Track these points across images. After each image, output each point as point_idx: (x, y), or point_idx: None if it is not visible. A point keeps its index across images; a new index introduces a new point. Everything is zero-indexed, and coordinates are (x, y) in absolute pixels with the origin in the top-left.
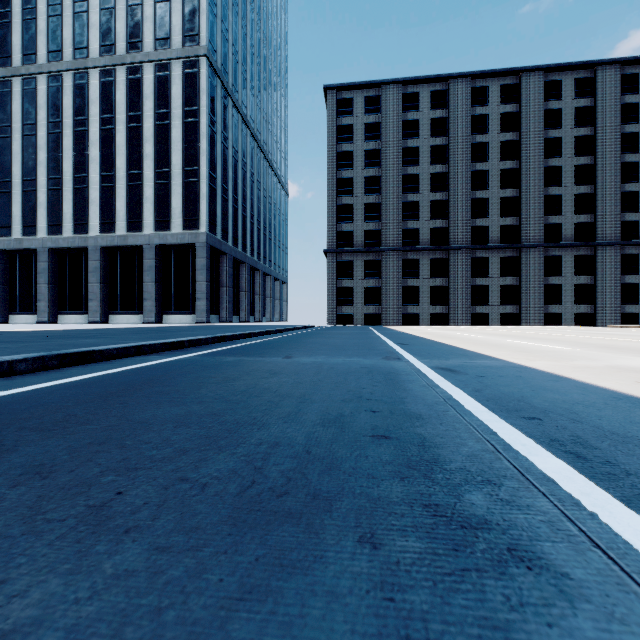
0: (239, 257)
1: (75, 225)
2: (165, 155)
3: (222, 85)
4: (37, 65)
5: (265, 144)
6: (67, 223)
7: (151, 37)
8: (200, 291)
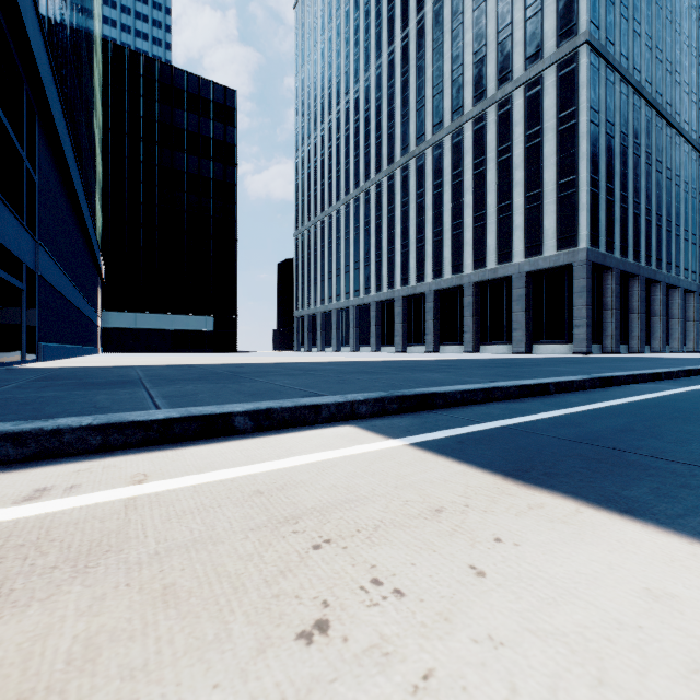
0: (628, 269)
1: (452, 267)
2: (535, 176)
3: (606, 63)
4: (425, 142)
5: (668, 105)
6: (446, 267)
7: (520, 60)
8: (578, 317)
